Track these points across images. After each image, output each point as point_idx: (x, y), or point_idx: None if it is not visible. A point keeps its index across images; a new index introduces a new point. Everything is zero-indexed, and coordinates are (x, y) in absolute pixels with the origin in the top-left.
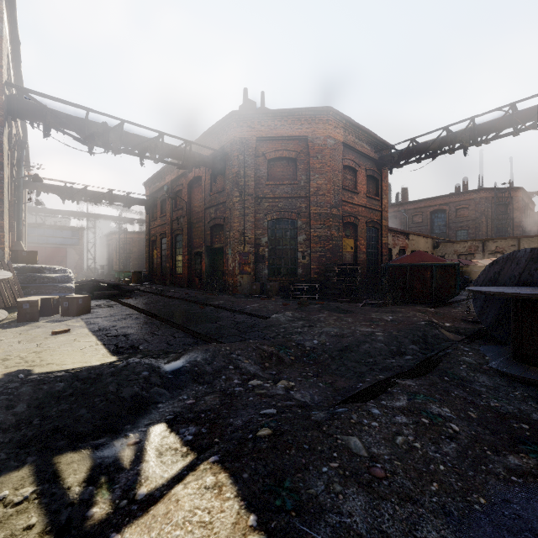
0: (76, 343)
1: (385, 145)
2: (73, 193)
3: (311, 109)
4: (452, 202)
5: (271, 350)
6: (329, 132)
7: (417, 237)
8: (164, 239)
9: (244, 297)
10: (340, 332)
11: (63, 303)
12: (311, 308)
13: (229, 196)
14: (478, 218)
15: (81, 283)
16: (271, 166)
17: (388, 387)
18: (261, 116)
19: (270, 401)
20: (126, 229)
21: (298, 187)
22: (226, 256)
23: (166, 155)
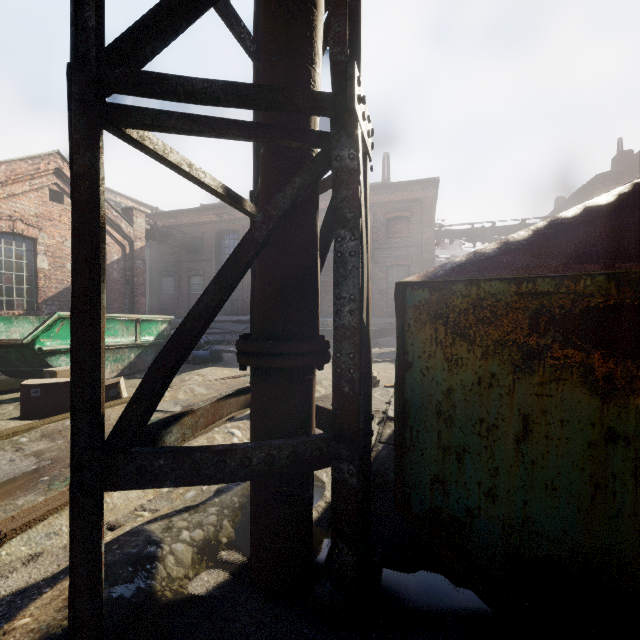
0: None
1: None
2: None
3: None
4: None
5: None
6: None
7: None
8: None
9: None
10: None
11: None
12: None
13: None
14: None
15: None
16: None
17: None
18: (632, 169)
19: None
20: None
21: None
22: None
23: None
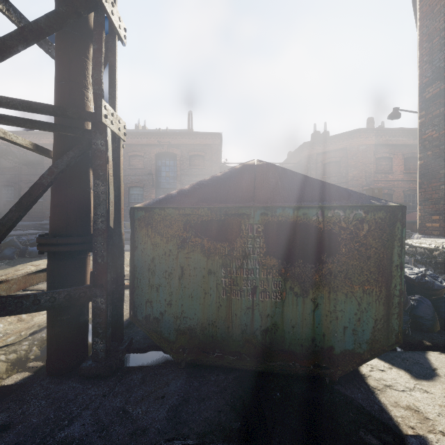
0: None
1: None
2: None
3: (347, 132)
4: None
5: None
6: (361, 142)
7: None
8: None
9: None
10: None
11: None
12: None
13: None
14: None
15: None
16: (325, 167)
17: None
18: (319, 142)
19: None
20: None
21: (341, 177)
22: None
23: None
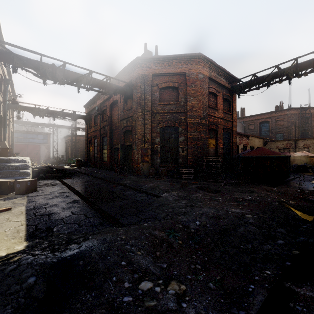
0: (6, 223)
1: (235, 79)
2: (40, 112)
3: (188, 55)
4: (273, 116)
5: (161, 235)
6: (200, 70)
7: (254, 138)
8: (96, 139)
9: (144, 177)
10: (216, 213)
11: (16, 184)
12: (190, 188)
13: (135, 112)
14: (290, 126)
15: (39, 168)
16: (161, 93)
17: (289, 302)
18: (155, 60)
19: None
20: (76, 134)
21: (179, 105)
22: (133, 151)
23: (94, 85)
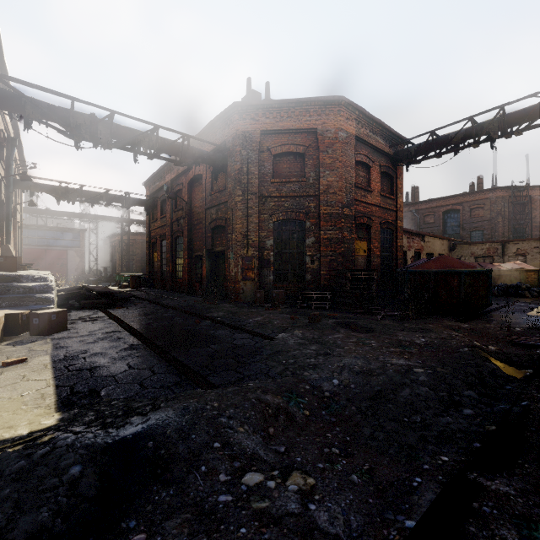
0: (21, 383)
1: (400, 140)
2: (68, 193)
3: (321, 99)
4: (466, 201)
5: (277, 401)
6: (341, 124)
7: (433, 239)
8: (164, 241)
9: (247, 306)
10: (366, 366)
11: (32, 319)
12: (324, 324)
13: (231, 195)
14: (494, 219)
15: (68, 291)
16: (276, 162)
17: (473, 500)
18: (266, 107)
19: (276, 539)
20: (129, 231)
21: (307, 184)
22: (228, 261)
23: (161, 150)
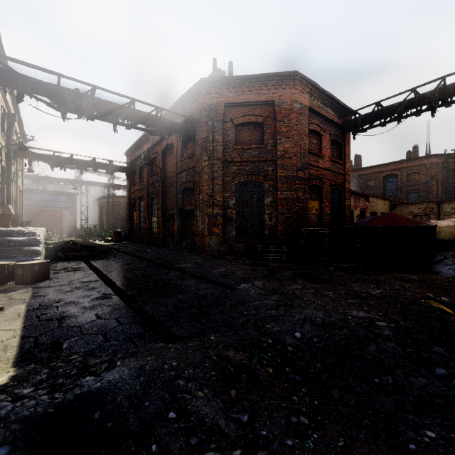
0: None
1: (348, 111)
2: (60, 161)
3: (278, 74)
4: (404, 167)
5: (239, 358)
6: (296, 96)
7: (376, 199)
8: (142, 202)
9: (212, 258)
10: (327, 319)
11: (17, 269)
12: (282, 275)
13: (199, 160)
14: (429, 182)
15: (56, 244)
16: (238, 131)
17: None
18: (229, 82)
19: None
20: (114, 194)
21: (265, 150)
22: (196, 218)
23: (137, 121)
